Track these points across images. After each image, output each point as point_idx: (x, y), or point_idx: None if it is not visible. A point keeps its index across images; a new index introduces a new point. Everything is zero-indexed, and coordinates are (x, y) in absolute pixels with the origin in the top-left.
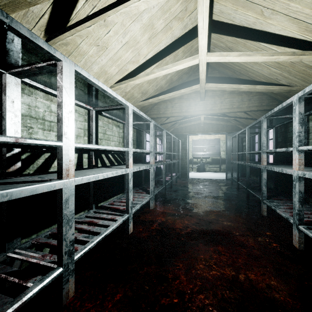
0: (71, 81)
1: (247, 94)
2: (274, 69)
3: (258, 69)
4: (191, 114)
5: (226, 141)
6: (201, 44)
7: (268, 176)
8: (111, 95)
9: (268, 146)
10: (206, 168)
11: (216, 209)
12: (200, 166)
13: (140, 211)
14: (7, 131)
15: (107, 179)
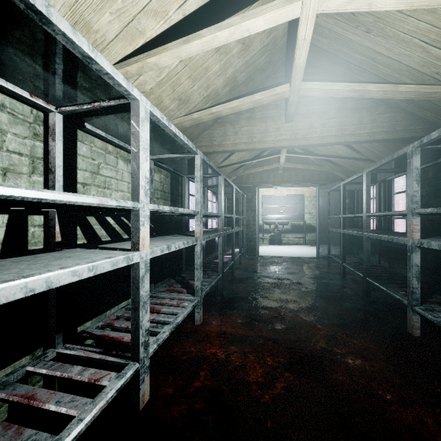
0: None
1: (369, 110)
2: (437, 51)
3: (401, 55)
4: (269, 146)
5: (318, 197)
6: None
7: (396, 254)
8: (71, 42)
9: (394, 204)
10: (283, 240)
11: (320, 321)
12: (274, 237)
13: (173, 332)
14: None
15: None
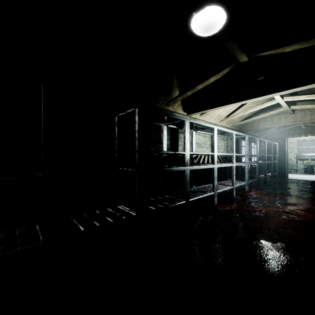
0: (216, 133)
1: None
2: None
3: None
4: (281, 125)
5: None
6: (276, 98)
7: None
8: (226, 131)
9: None
10: None
11: (300, 196)
12: (306, 169)
13: (238, 191)
14: (193, 149)
15: (218, 170)
